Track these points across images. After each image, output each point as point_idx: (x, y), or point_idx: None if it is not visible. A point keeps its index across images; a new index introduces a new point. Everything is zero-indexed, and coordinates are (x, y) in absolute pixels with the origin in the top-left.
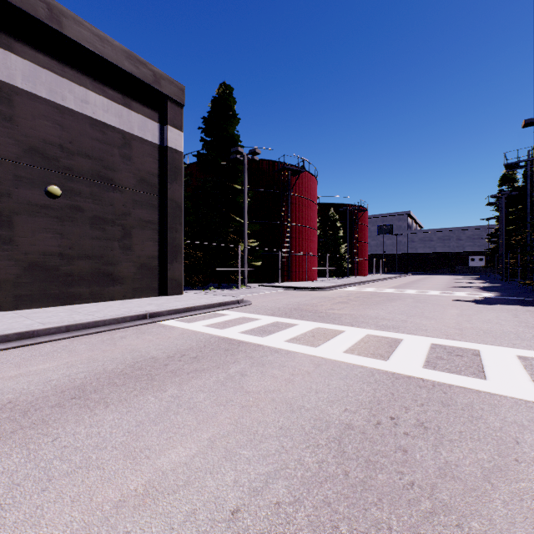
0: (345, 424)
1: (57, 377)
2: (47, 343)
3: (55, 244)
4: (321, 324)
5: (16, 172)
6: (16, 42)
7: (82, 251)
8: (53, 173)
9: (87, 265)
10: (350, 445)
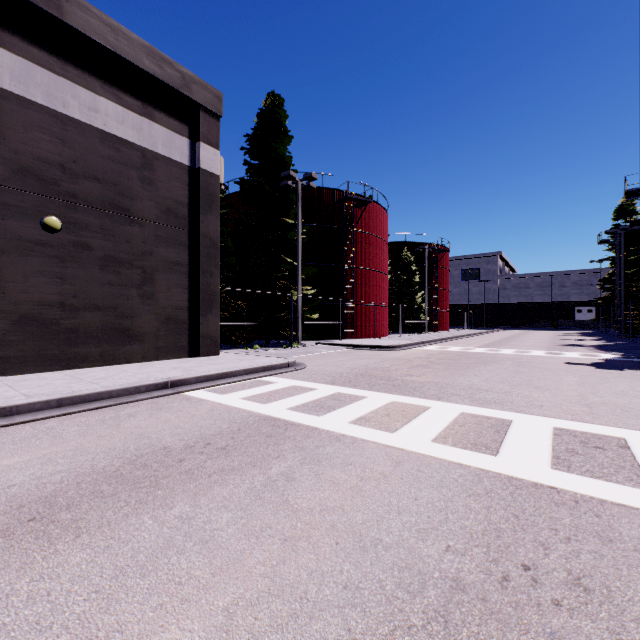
0: (451, 579)
1: (21, 480)
2: (29, 423)
3: (54, 292)
4: (397, 396)
5: (2, 198)
6: (2, 31)
7: (89, 300)
8: (52, 201)
9: (96, 318)
10: (464, 630)
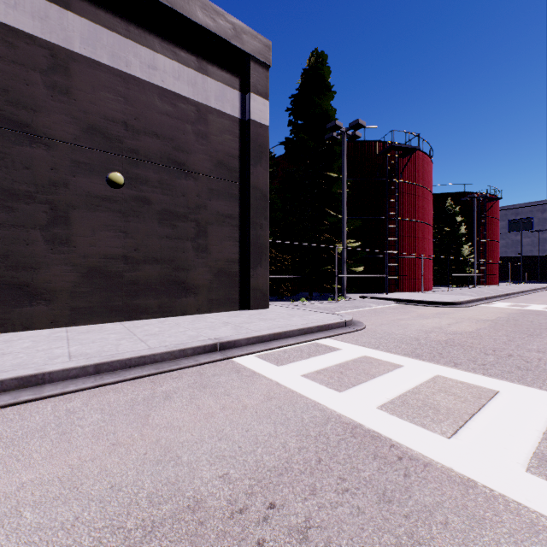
0: None
1: None
2: (55, 398)
3: (118, 245)
4: None
5: (73, 156)
6: None
7: (149, 253)
8: (116, 158)
9: (154, 271)
10: None
